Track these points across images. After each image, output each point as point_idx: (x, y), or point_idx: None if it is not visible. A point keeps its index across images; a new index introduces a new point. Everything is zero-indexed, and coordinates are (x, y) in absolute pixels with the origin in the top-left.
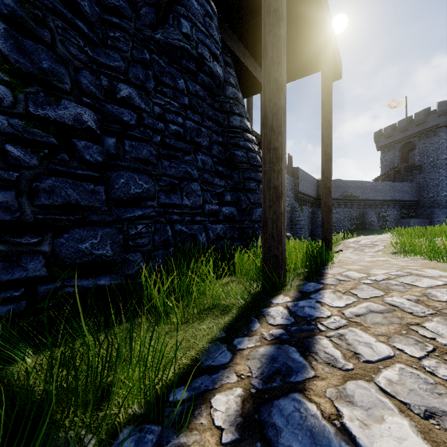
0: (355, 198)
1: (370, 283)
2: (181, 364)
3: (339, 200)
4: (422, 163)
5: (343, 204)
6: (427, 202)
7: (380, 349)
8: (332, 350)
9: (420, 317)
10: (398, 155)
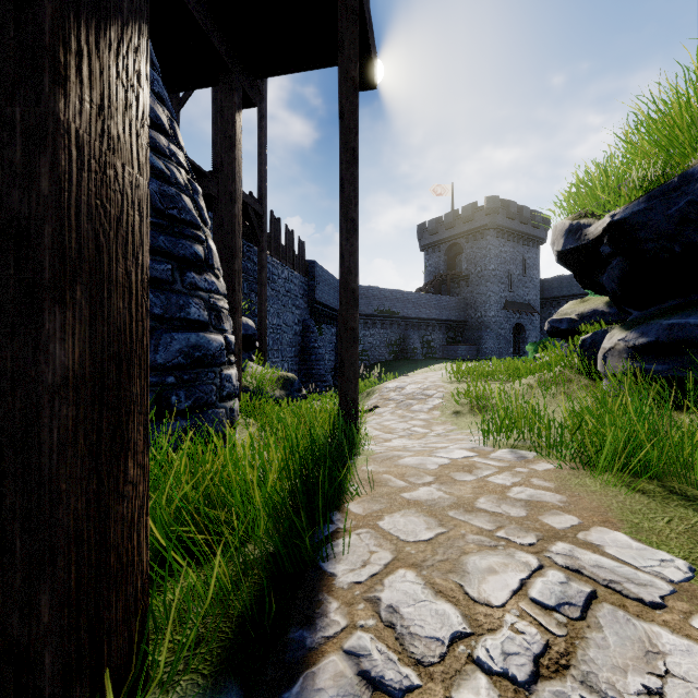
0: (394, 314)
1: None
2: None
3: (373, 316)
4: (470, 273)
5: (380, 323)
6: (474, 323)
7: None
8: None
9: None
10: (444, 259)
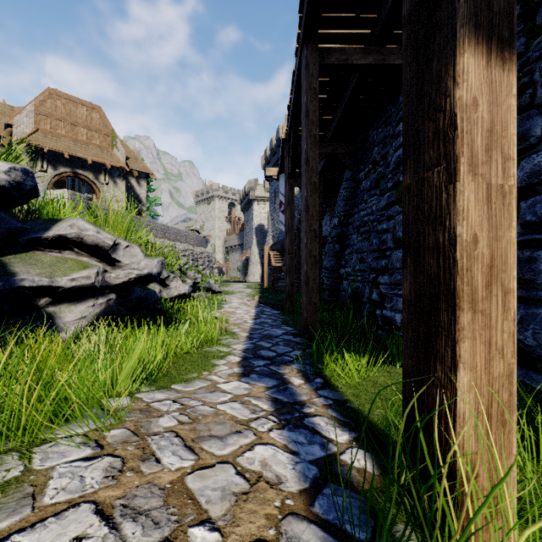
0: None
1: (198, 520)
2: (340, 388)
3: None
4: None
5: None
6: None
7: (225, 406)
8: (258, 402)
9: (173, 430)
10: None
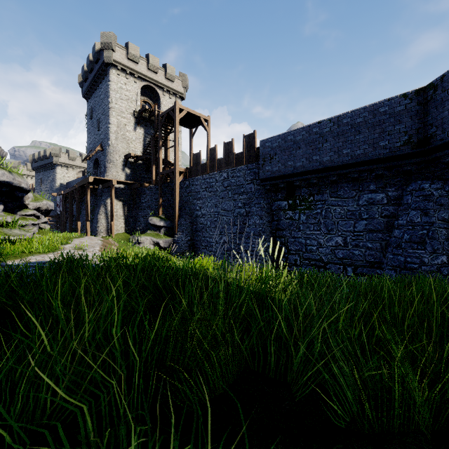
0: None
1: None
2: None
3: None
4: None
5: None
6: None
7: None
8: None
9: None
10: None
